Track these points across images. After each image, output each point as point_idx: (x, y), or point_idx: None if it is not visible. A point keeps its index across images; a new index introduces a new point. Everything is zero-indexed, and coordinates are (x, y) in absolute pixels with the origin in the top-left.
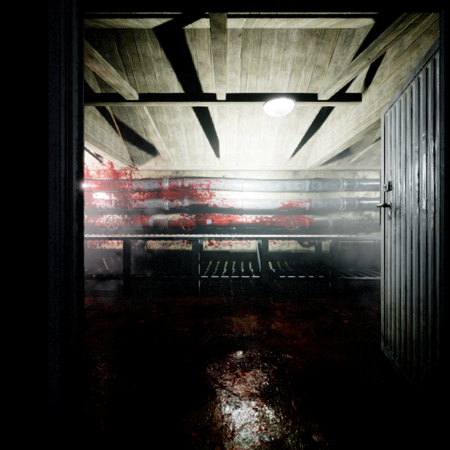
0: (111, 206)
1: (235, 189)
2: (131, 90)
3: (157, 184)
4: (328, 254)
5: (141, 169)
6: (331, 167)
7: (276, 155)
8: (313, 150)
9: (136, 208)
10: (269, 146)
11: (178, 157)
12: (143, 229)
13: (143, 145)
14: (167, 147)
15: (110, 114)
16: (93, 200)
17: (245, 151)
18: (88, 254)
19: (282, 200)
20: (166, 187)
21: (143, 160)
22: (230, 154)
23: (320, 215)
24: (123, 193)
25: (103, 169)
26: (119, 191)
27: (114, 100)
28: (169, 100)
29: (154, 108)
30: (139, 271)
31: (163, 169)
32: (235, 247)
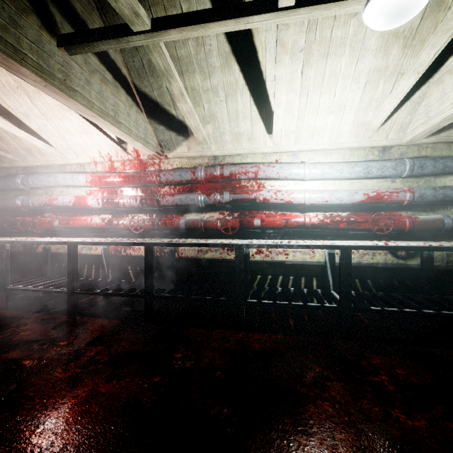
0: (136, 203)
1: (294, 177)
2: (135, 3)
3: (189, 174)
4: (440, 271)
5: (171, 157)
6: (446, 138)
7: (357, 123)
8: (422, 109)
9: (164, 205)
10: (347, 110)
11: (217, 137)
12: (173, 232)
13: (172, 123)
14: (202, 123)
15: (129, 81)
16: (116, 197)
17: (309, 121)
18: (112, 261)
19: (365, 189)
20: (202, 177)
21: (173, 145)
22: (288, 127)
23: (426, 212)
24: (151, 188)
25: (128, 160)
26: (147, 185)
27: (117, 34)
28: (198, 20)
29: (182, 65)
30: (167, 285)
31: (198, 155)
32: (292, 256)
